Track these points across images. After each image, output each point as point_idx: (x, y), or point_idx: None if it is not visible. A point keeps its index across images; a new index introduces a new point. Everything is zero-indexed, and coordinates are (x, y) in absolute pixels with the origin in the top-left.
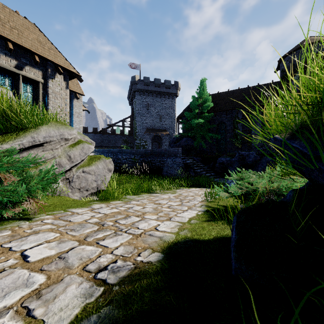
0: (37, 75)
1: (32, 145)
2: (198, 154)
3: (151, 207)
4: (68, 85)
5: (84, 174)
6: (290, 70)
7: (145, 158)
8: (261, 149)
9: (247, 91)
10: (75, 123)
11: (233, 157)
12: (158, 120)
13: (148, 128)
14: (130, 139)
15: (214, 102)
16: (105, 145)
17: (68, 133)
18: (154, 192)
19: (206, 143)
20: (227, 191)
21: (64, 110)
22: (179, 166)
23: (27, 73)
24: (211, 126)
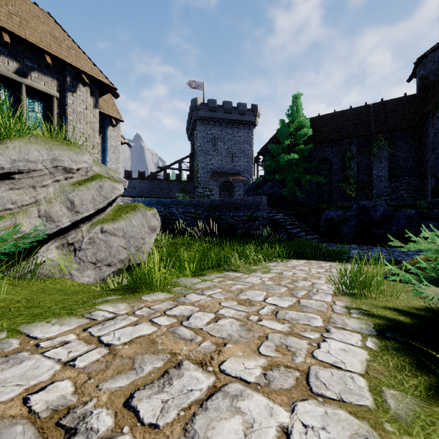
0: (50, 86)
1: None
2: (289, 206)
3: (233, 315)
4: (97, 103)
5: (105, 235)
6: (435, 76)
7: (211, 212)
8: (388, 199)
9: (365, 112)
10: (109, 162)
11: (347, 210)
12: (228, 159)
13: (214, 171)
14: (190, 187)
15: (313, 129)
16: (155, 196)
17: (71, 158)
18: (230, 270)
19: (300, 190)
20: (426, 280)
21: (90, 140)
22: (263, 224)
23: (33, 82)
24: (309, 165)
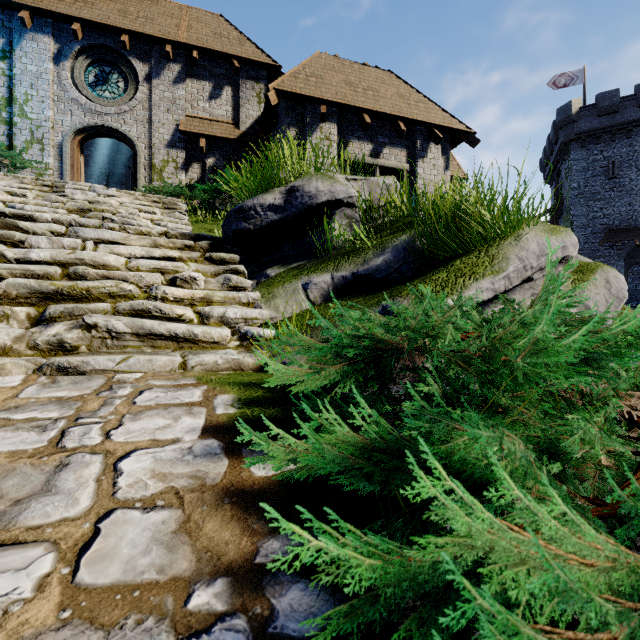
0: (399, 158)
1: (520, 280)
2: None
3: None
4: (448, 163)
5: None
6: None
7: None
8: None
9: None
10: None
11: None
12: None
13: (611, 229)
14: None
15: None
16: None
17: (570, 242)
18: None
19: None
20: None
21: None
22: None
23: (385, 161)
24: None
